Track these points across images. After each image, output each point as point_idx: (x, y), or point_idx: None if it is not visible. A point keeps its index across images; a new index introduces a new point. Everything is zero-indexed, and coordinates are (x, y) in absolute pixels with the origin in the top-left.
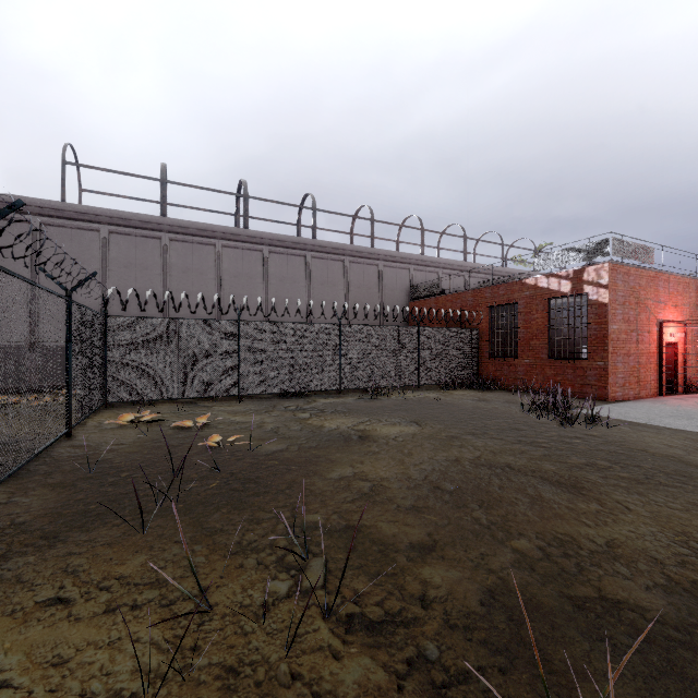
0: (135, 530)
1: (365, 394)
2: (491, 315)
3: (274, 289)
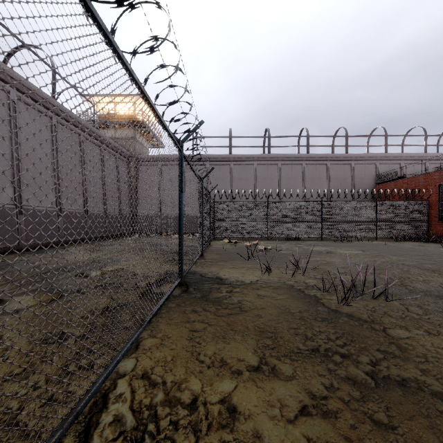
0: (245, 262)
1: (338, 241)
2: (439, 191)
3: (284, 184)
